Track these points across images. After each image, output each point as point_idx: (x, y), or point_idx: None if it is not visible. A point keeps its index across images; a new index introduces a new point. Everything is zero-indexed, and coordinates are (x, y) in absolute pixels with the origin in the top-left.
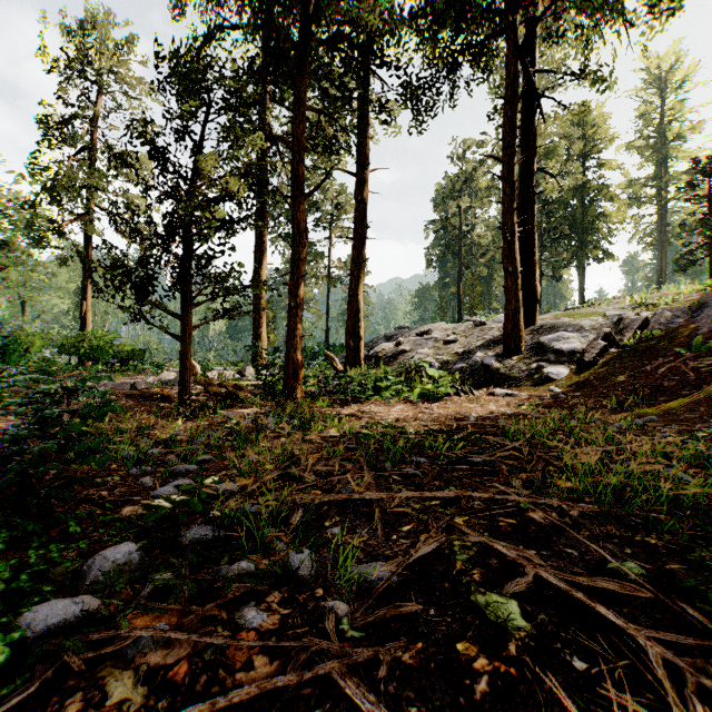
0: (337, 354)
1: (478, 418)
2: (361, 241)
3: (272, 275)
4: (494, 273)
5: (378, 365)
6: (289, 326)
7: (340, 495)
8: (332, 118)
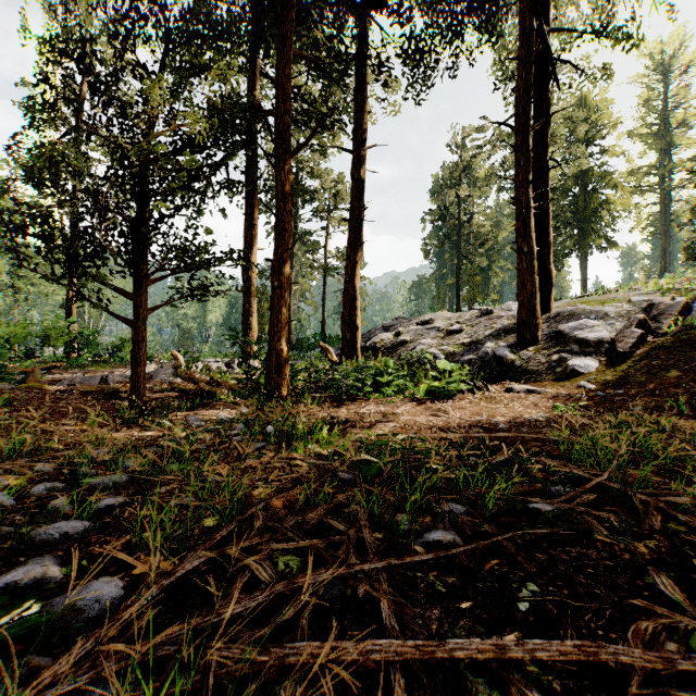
0: (333, 345)
1: (510, 425)
2: (357, 223)
3: (267, 265)
4: (492, 263)
5: (376, 357)
6: (272, 310)
7: (315, 648)
8: (324, 70)
